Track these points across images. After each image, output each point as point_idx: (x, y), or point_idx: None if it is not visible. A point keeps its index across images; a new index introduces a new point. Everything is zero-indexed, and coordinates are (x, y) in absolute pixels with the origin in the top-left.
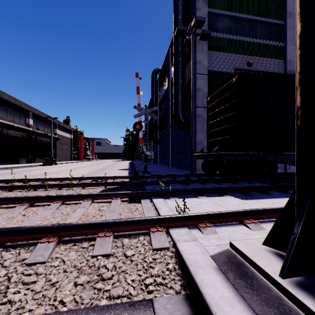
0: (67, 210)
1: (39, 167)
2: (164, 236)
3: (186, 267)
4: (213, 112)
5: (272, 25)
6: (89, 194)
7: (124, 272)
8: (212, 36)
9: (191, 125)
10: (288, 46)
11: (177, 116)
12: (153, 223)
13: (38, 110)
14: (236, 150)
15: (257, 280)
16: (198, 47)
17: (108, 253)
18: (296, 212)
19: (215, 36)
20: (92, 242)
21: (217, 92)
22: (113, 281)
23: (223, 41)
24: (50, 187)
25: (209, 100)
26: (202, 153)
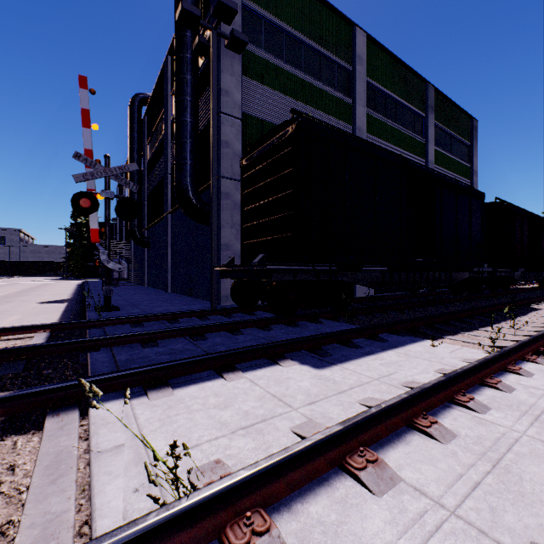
0: None
1: None
2: None
3: None
4: (252, 188)
5: (338, 68)
6: None
7: None
8: (249, 51)
9: (211, 211)
10: (358, 106)
11: (183, 191)
12: None
13: None
14: (295, 262)
15: None
16: (225, 62)
17: None
18: None
19: (255, 52)
20: None
21: (260, 151)
22: None
23: (268, 67)
24: None
25: (245, 164)
26: (232, 268)
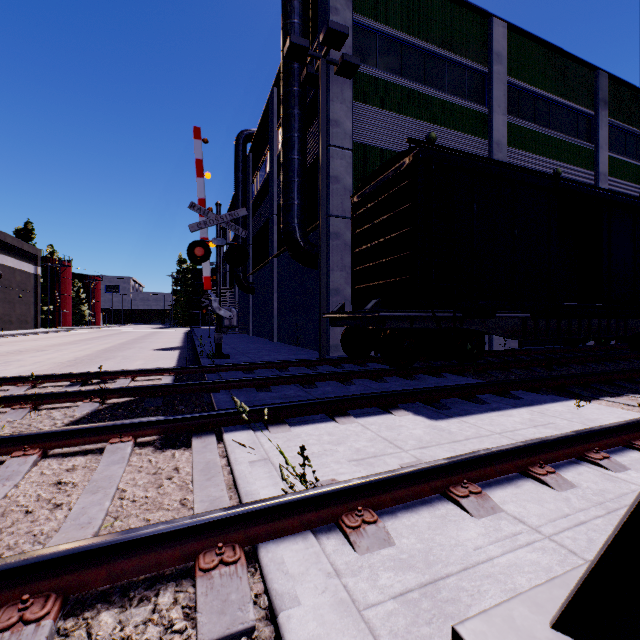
0: None
1: None
2: (240, 582)
3: None
4: (365, 227)
5: (469, 72)
6: (33, 434)
7: None
8: (361, 73)
9: (320, 254)
10: (496, 115)
11: (291, 234)
12: (210, 534)
13: None
14: (412, 308)
15: None
16: (334, 90)
17: None
18: None
19: (367, 73)
20: None
21: (373, 186)
22: None
23: (382, 86)
24: None
25: (356, 201)
26: (343, 315)
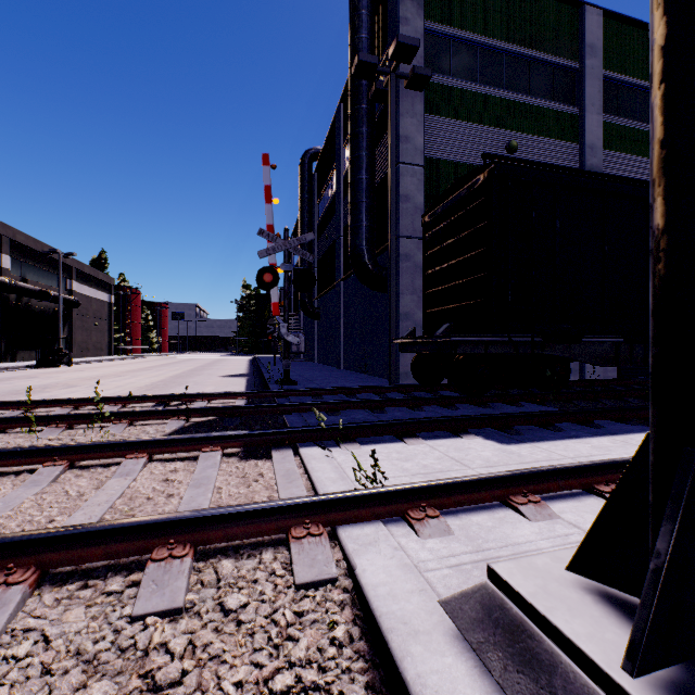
0: (79, 484)
1: (25, 371)
2: (324, 548)
3: (381, 637)
4: (436, 249)
5: (557, 70)
6: (141, 441)
7: (216, 659)
8: (433, 83)
9: (389, 277)
10: (588, 115)
11: (359, 257)
12: (298, 515)
13: (24, 235)
14: (486, 333)
15: (565, 677)
16: (404, 104)
17: (175, 607)
18: (651, 493)
19: (440, 82)
20: (134, 577)
21: (445, 205)
22: (185, 692)
23: (456, 95)
24: (45, 424)
25: (428, 221)
26: (413, 340)
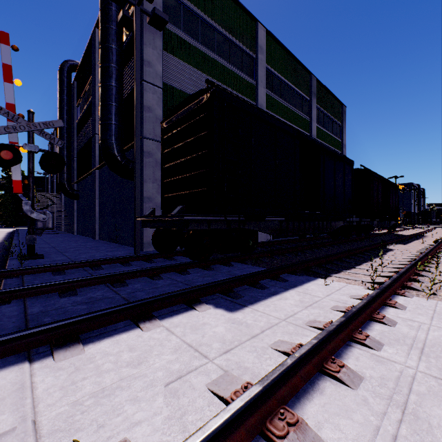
0: None
1: None
2: None
3: None
4: (172, 148)
5: (244, 54)
6: None
7: None
8: (170, 30)
9: (134, 167)
10: (260, 87)
11: (109, 149)
12: None
13: None
14: (209, 213)
15: None
16: (147, 37)
17: None
18: None
19: (174, 32)
20: None
21: (178, 115)
22: None
23: (186, 46)
24: None
25: (165, 127)
26: (153, 218)
